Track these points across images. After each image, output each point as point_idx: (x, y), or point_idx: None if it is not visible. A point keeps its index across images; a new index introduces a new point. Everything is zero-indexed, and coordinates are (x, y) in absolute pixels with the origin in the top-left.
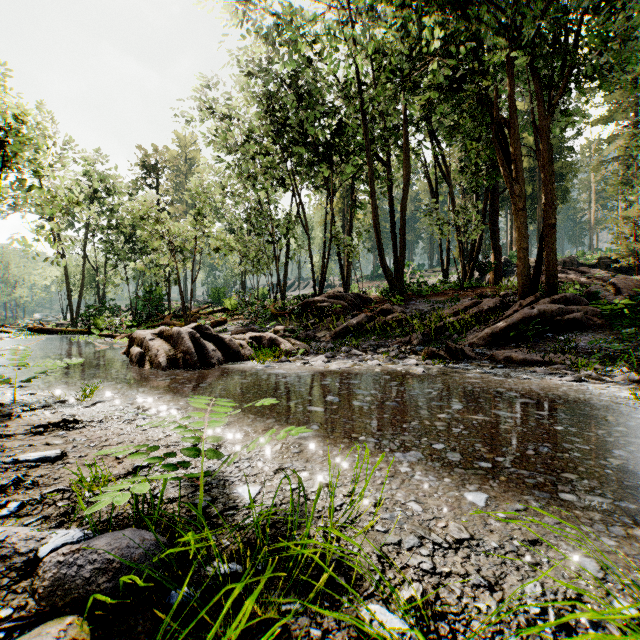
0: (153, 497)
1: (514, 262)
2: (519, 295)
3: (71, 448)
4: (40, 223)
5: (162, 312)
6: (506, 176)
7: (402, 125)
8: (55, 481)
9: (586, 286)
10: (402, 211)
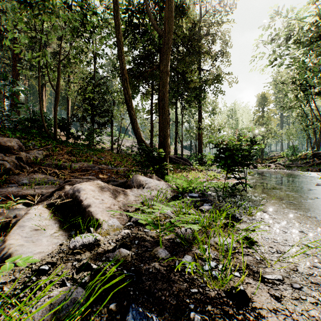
0: None
1: None
2: None
3: None
4: None
5: None
6: None
7: None
8: None
9: None
10: None
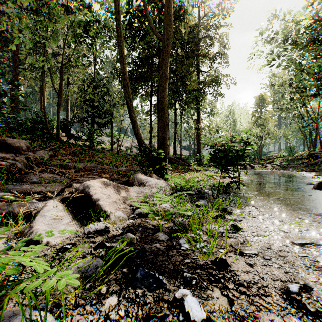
0: None
1: None
2: None
3: None
4: None
5: None
6: None
7: None
8: None
9: None
10: None
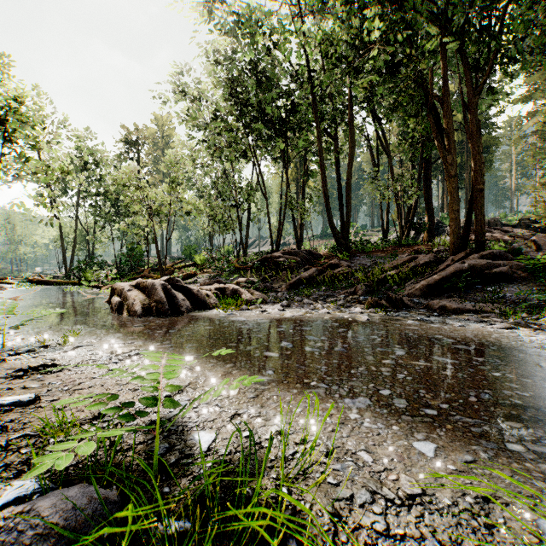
0: (114, 443)
1: (445, 223)
2: (451, 251)
3: (45, 392)
4: (40, 191)
5: (142, 266)
6: (440, 147)
7: (348, 105)
8: (24, 426)
9: (509, 243)
10: (348, 179)
